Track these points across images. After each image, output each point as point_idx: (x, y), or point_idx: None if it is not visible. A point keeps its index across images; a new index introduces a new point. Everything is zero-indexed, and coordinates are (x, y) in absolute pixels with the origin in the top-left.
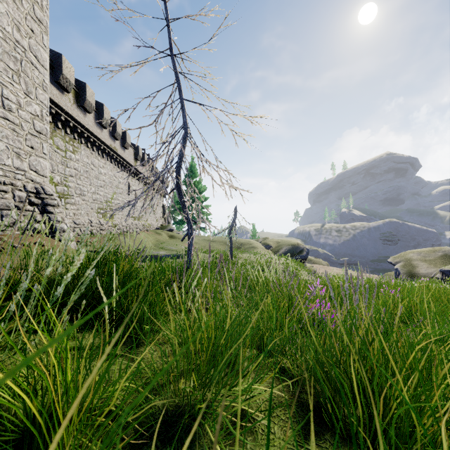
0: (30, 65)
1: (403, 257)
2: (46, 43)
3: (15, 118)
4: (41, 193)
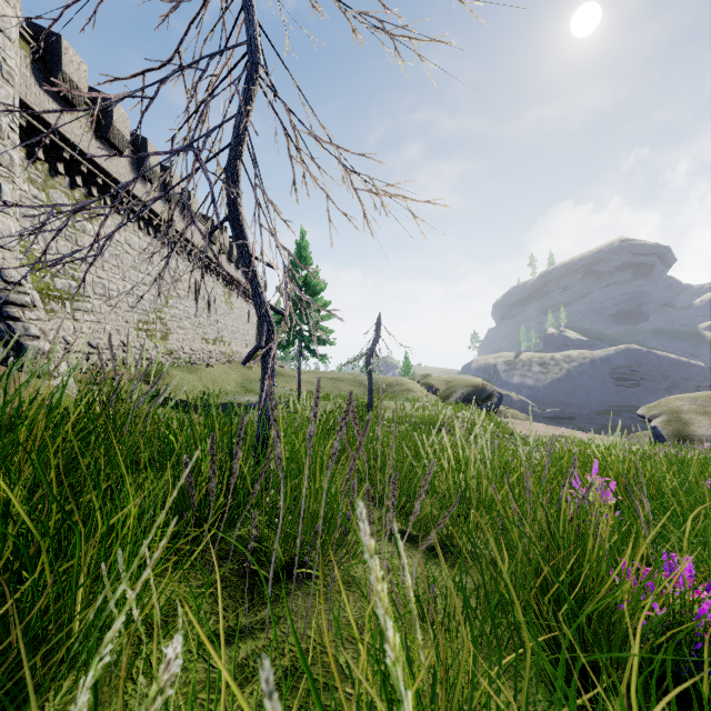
0: None
1: (664, 407)
2: None
3: None
4: None
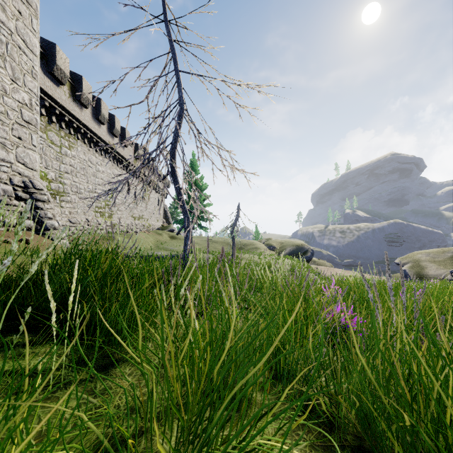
0: (17, 49)
1: (411, 258)
2: (36, 28)
3: (0, 105)
4: (29, 187)
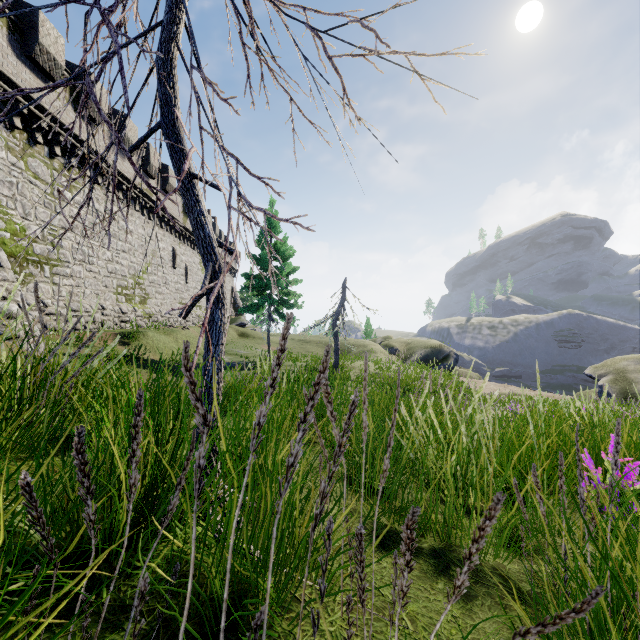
0: None
1: (611, 367)
2: None
3: None
4: None
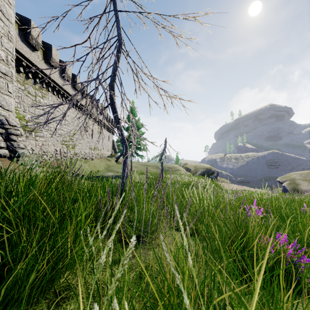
0: None
1: (288, 177)
2: (11, 2)
3: None
4: (5, 124)
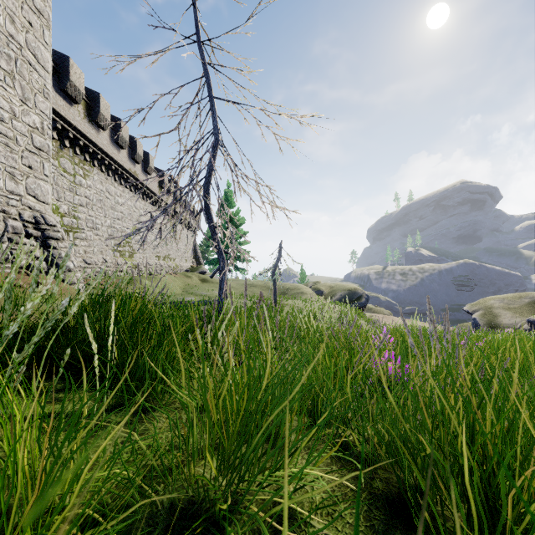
0: (27, 66)
1: (482, 305)
2: (48, 40)
3: (8, 130)
4: (41, 224)
